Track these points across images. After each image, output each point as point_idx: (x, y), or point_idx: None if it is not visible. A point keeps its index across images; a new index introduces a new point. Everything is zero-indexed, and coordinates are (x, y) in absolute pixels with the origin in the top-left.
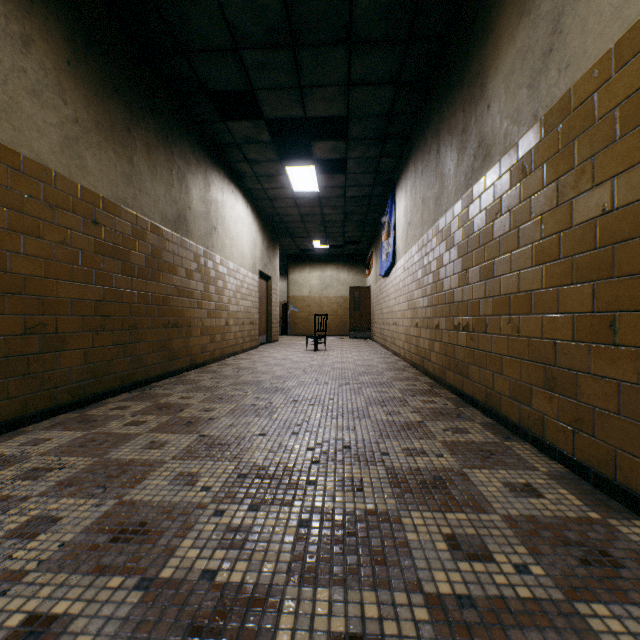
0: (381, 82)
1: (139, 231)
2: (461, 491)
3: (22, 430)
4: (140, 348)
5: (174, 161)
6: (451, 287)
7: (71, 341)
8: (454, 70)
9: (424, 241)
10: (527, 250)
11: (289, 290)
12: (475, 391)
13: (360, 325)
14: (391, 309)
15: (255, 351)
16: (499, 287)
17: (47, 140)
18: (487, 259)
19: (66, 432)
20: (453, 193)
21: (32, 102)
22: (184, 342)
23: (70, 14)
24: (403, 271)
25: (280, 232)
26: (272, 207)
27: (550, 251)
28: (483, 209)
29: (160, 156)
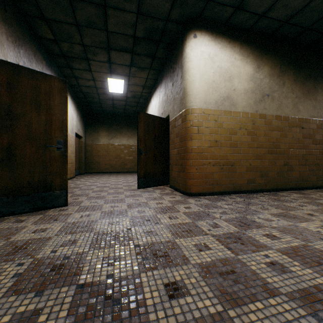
0: None
1: (319, 125)
2: None
3: (282, 191)
4: (319, 173)
5: None
6: None
7: (294, 168)
8: None
9: None
10: None
11: None
12: None
13: None
14: None
15: None
16: None
17: (288, 108)
18: None
19: (296, 194)
20: None
21: (284, 100)
22: None
23: (294, 64)
24: None
25: None
26: None
27: None
28: None
29: None
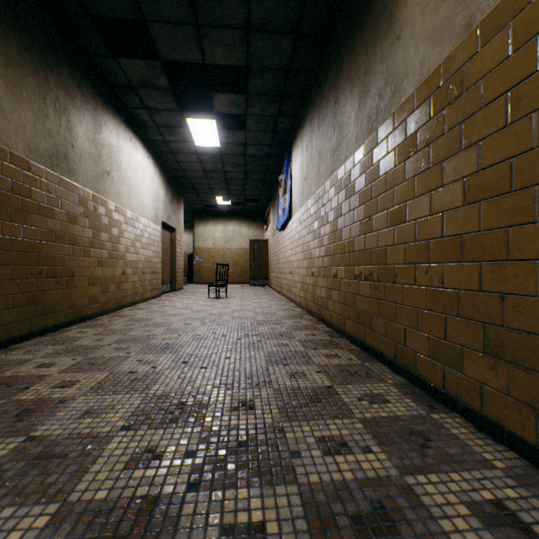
0: (280, 31)
1: None
2: (419, 537)
3: None
4: None
5: (49, 88)
6: (351, 236)
7: None
8: (355, 14)
9: (321, 193)
10: (456, 186)
11: (195, 242)
12: (381, 344)
13: (259, 274)
14: (287, 259)
15: (157, 300)
16: (414, 232)
17: None
18: (397, 203)
19: None
20: (354, 140)
21: None
22: (65, 294)
23: None
24: (299, 224)
25: (185, 187)
26: (175, 161)
27: (494, 183)
28: (391, 149)
29: (27, 77)
